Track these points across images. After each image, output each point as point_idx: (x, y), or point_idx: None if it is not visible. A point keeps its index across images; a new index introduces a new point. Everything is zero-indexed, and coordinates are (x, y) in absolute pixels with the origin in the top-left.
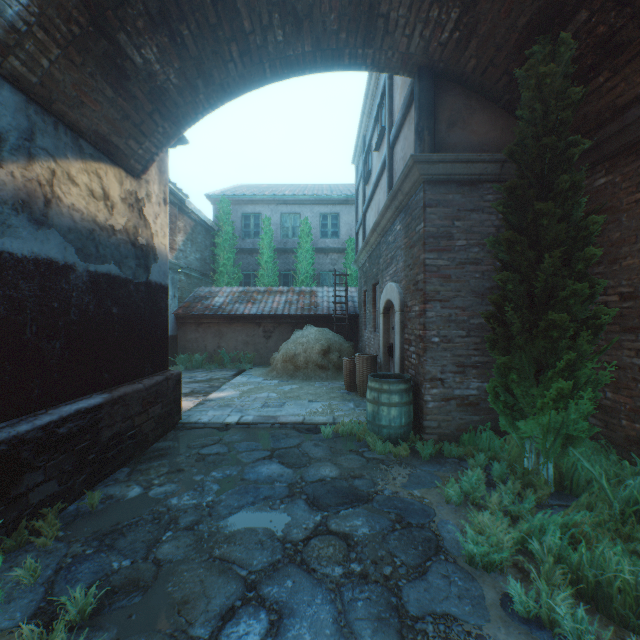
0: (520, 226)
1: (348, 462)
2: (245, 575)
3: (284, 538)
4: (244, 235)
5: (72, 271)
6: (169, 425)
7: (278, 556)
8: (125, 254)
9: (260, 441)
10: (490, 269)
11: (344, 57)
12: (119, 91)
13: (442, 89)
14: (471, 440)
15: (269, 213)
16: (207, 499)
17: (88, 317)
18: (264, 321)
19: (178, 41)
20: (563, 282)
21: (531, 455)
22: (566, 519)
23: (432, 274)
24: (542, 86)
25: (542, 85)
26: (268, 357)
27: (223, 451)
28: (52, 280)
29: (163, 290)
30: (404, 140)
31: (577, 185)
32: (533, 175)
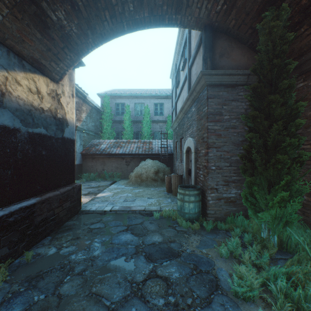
0: (259, 108)
1: (167, 233)
2: (109, 305)
3: (132, 280)
4: (116, 114)
5: (18, 132)
6: (74, 212)
7: (128, 292)
8: (50, 123)
9: (122, 220)
10: (242, 131)
11: (165, 19)
12: (44, 35)
13: (217, 37)
14: (232, 220)
15: (129, 103)
16: (91, 255)
17: (28, 156)
18: (126, 157)
19: (76, 8)
20: (283, 138)
21: (265, 230)
22: (287, 269)
23: (211, 133)
24: (271, 33)
25: (271, 32)
26: (128, 174)
27: (102, 226)
28: (6, 137)
29: (71, 142)
30: (196, 64)
31: (291, 86)
32: (266, 81)
